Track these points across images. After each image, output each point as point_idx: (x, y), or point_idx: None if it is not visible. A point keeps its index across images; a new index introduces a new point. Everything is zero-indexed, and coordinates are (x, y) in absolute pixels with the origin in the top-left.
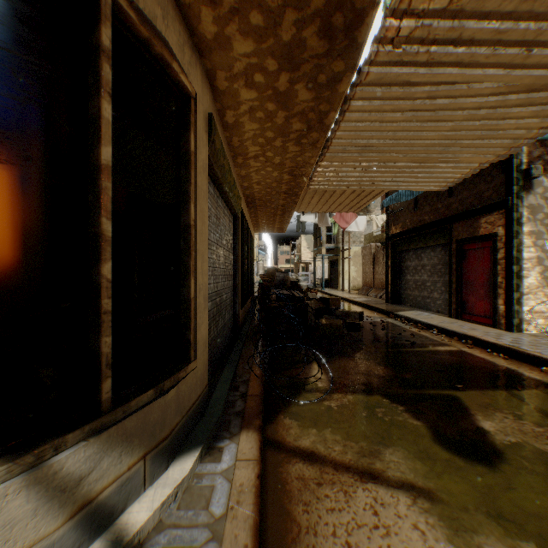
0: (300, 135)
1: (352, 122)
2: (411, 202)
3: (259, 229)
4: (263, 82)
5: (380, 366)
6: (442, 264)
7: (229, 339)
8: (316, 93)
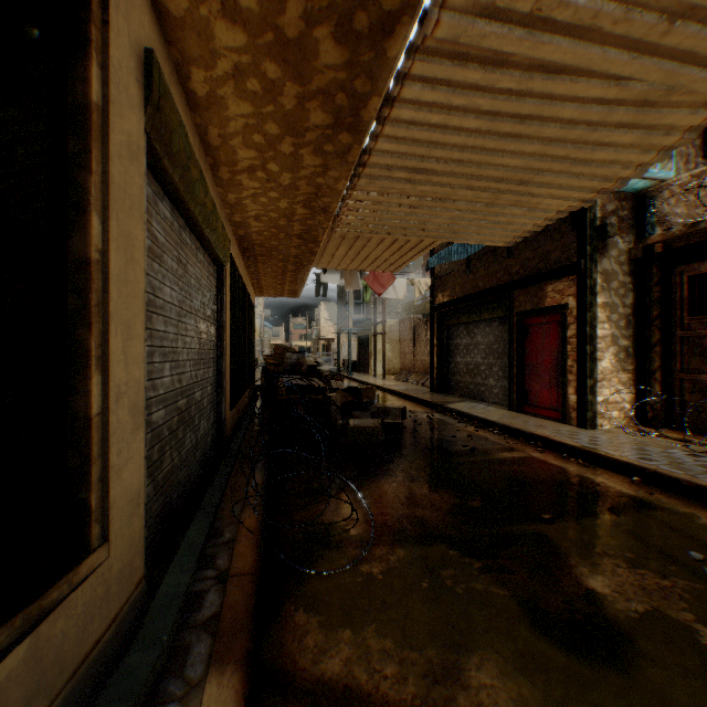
0: (323, 137)
1: (403, 122)
2: (462, 263)
3: (261, 292)
4: (256, 11)
5: (436, 489)
6: (500, 342)
7: (207, 461)
8: (350, 53)
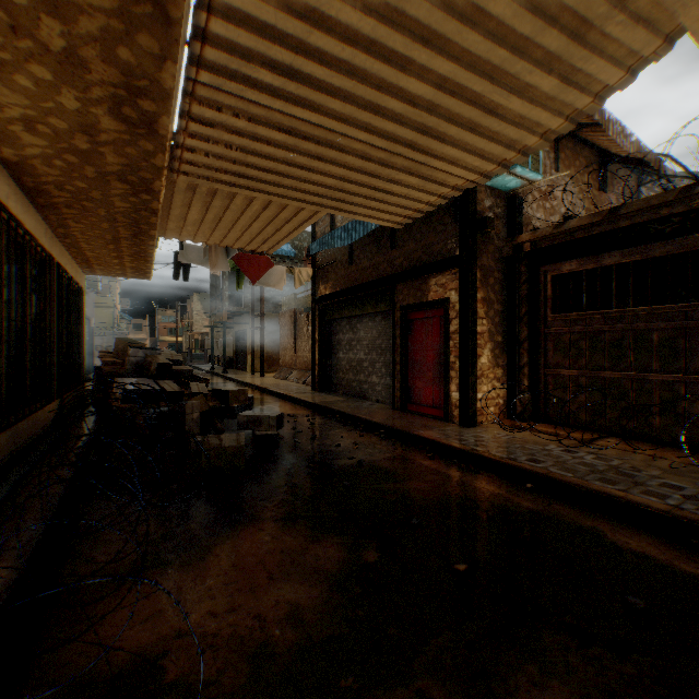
0: None
1: None
2: (345, 253)
3: (93, 268)
4: None
5: (319, 535)
6: (383, 337)
7: None
8: None
